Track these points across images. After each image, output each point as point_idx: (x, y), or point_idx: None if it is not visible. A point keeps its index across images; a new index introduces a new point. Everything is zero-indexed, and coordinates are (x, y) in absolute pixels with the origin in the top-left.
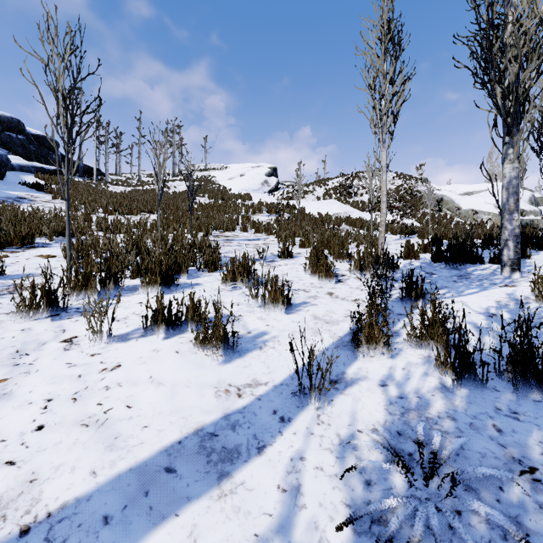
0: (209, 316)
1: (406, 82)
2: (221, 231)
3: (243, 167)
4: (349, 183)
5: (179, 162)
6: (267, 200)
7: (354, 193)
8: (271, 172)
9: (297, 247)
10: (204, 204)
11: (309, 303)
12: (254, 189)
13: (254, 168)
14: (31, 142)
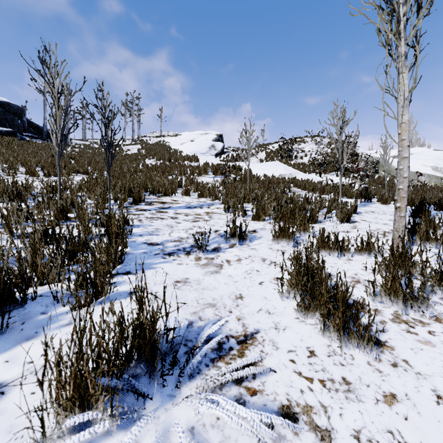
0: None
1: None
2: (159, 195)
3: (193, 134)
4: (289, 147)
5: (138, 129)
6: (214, 162)
7: (294, 156)
8: (218, 138)
9: (249, 218)
10: (151, 165)
11: None
12: (202, 152)
13: (202, 135)
14: None
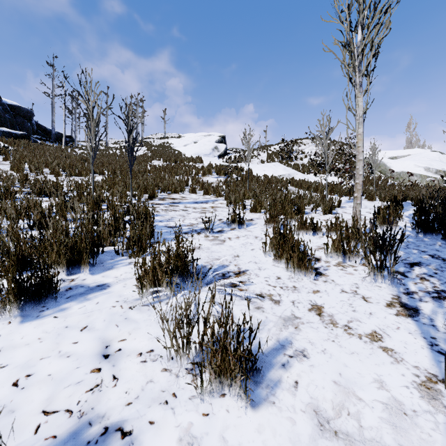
0: (55, 433)
1: (388, 11)
2: (169, 192)
3: (196, 135)
4: (289, 148)
5: (142, 131)
6: (217, 163)
7: (294, 157)
8: (221, 140)
9: (247, 211)
10: (158, 167)
11: (289, 346)
12: (205, 154)
13: (206, 136)
14: (7, 111)
